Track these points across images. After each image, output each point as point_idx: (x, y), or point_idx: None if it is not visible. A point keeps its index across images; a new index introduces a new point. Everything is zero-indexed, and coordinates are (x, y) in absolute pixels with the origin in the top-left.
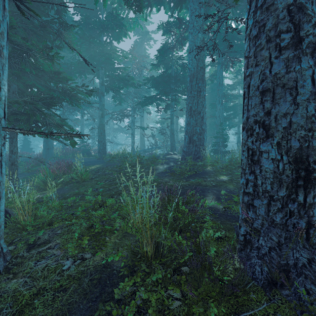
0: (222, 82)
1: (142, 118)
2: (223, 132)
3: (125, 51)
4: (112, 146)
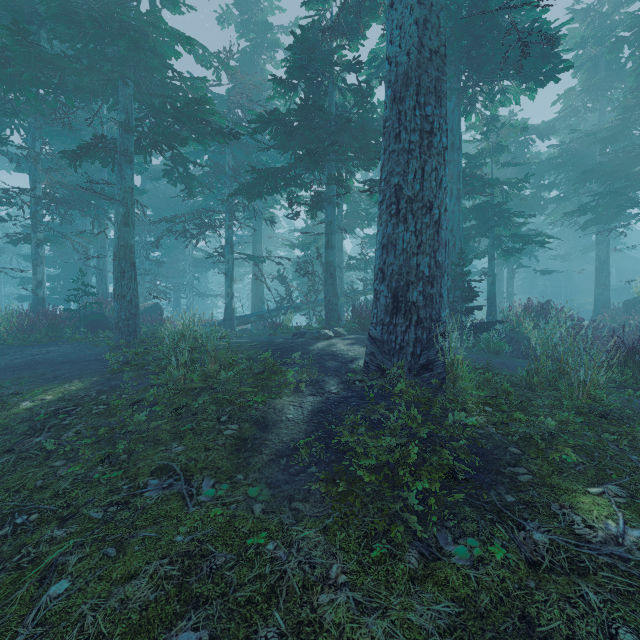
0: (460, 142)
1: (257, 236)
2: (462, 272)
3: (202, 47)
4: (190, 301)
